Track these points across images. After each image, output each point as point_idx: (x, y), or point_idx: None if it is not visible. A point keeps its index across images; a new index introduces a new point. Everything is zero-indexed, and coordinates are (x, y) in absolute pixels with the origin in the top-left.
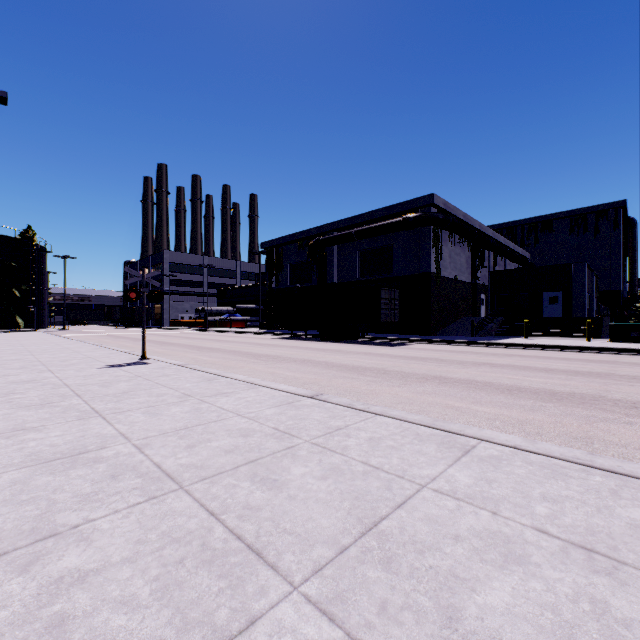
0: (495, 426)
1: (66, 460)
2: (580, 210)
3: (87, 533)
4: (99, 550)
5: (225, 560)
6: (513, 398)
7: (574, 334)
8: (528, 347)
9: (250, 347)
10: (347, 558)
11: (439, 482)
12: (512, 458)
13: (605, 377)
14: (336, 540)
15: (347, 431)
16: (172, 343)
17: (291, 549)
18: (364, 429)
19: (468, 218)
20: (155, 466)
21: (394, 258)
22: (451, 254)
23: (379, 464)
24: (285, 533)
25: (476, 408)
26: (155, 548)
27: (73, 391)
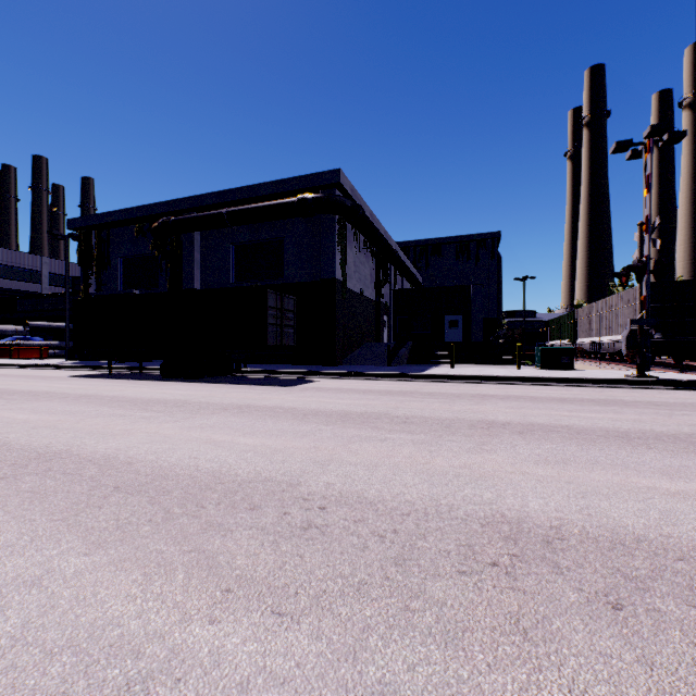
0: None
1: None
2: (465, 237)
3: None
4: None
5: None
6: None
7: (488, 361)
8: (474, 380)
9: None
10: None
11: None
12: None
13: None
14: None
15: None
16: None
17: None
18: None
19: (375, 219)
20: None
21: (285, 257)
22: (356, 261)
23: None
24: None
25: None
26: None
27: None
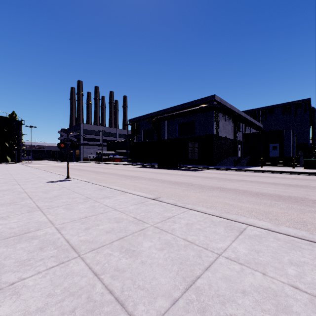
0: (252, 215)
1: (16, 237)
2: (287, 103)
3: (18, 288)
4: (23, 302)
5: (101, 310)
6: (259, 199)
7: (285, 165)
8: (263, 171)
9: (123, 171)
10: (177, 308)
11: (228, 252)
12: (267, 236)
13: (305, 187)
14: (170, 294)
15: (174, 219)
16: (84, 169)
17: (142, 301)
18: (183, 218)
19: (232, 107)
20: (66, 241)
21: (195, 127)
22: (223, 125)
23: (193, 240)
24: (139, 289)
25: (241, 204)
26: (58, 300)
27: (28, 195)
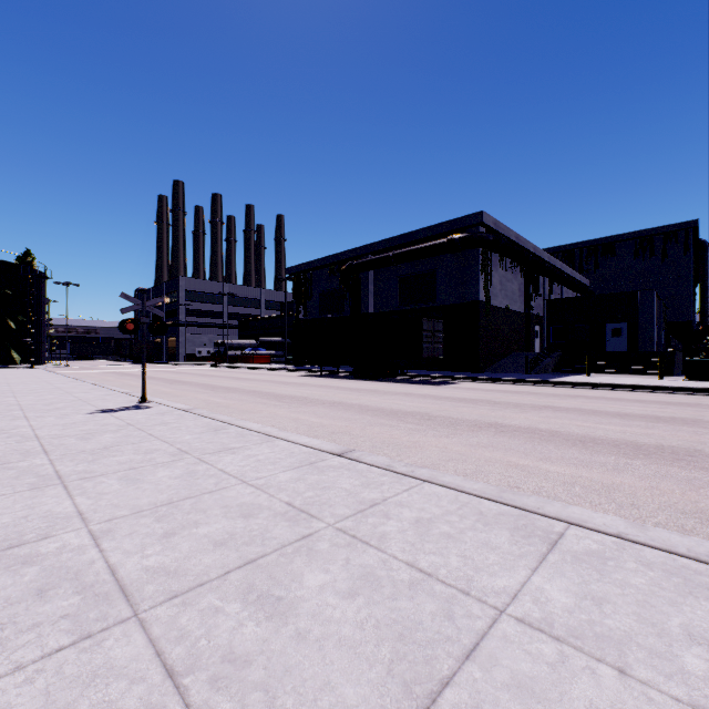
0: (575, 494)
1: None
2: (646, 231)
3: None
4: None
5: None
6: (589, 453)
7: (642, 371)
8: (592, 386)
9: (273, 386)
10: None
11: (523, 603)
12: (620, 556)
13: (693, 424)
14: None
15: (385, 508)
16: (184, 381)
17: None
18: (408, 505)
19: (521, 240)
20: (108, 571)
21: (437, 285)
22: (502, 280)
23: (432, 567)
24: None
25: (546, 467)
26: None
27: (42, 446)
